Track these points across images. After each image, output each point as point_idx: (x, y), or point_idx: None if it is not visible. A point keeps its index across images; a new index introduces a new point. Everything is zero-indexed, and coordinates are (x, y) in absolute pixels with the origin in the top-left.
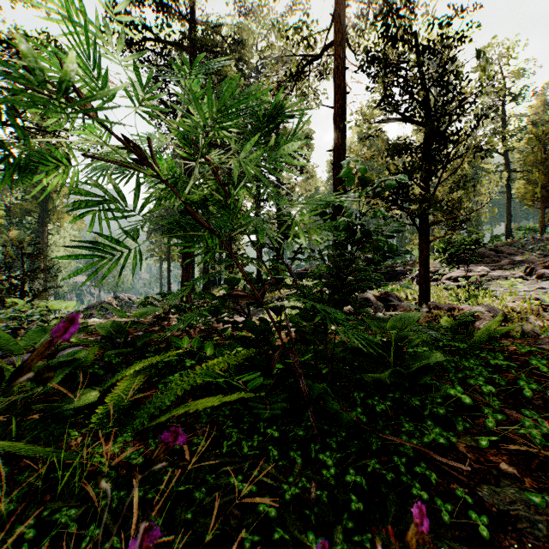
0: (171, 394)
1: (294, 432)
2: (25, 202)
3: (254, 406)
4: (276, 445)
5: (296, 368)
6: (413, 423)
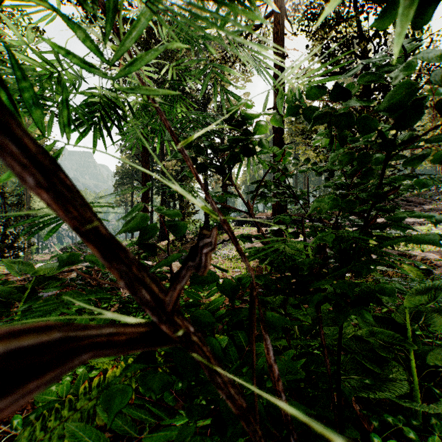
0: None
1: None
2: None
3: None
4: None
5: None
6: None
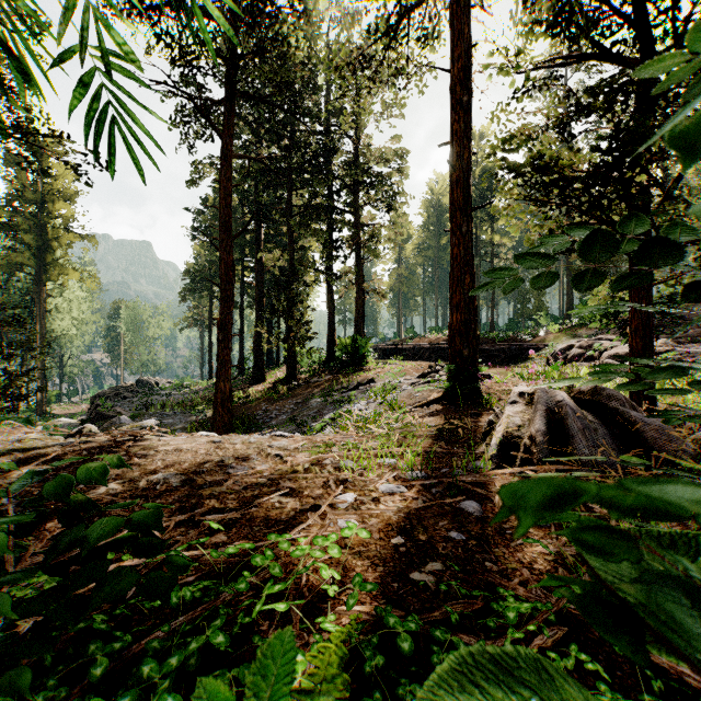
0: None
1: None
2: (14, 253)
3: None
4: None
5: None
6: None
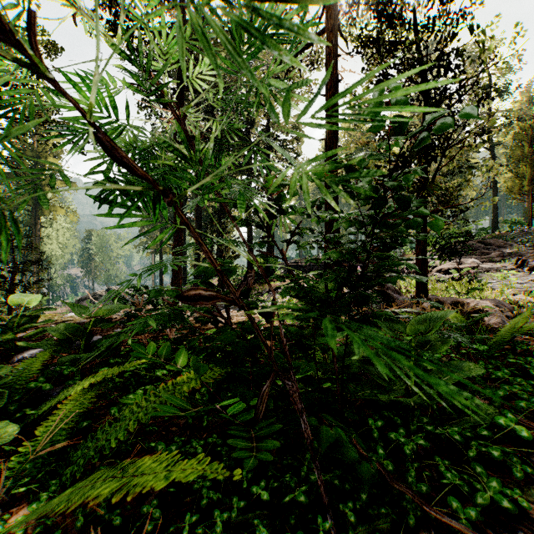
0: (120, 427)
1: (292, 496)
2: None
3: (234, 445)
4: (265, 508)
5: (295, 401)
6: (455, 467)
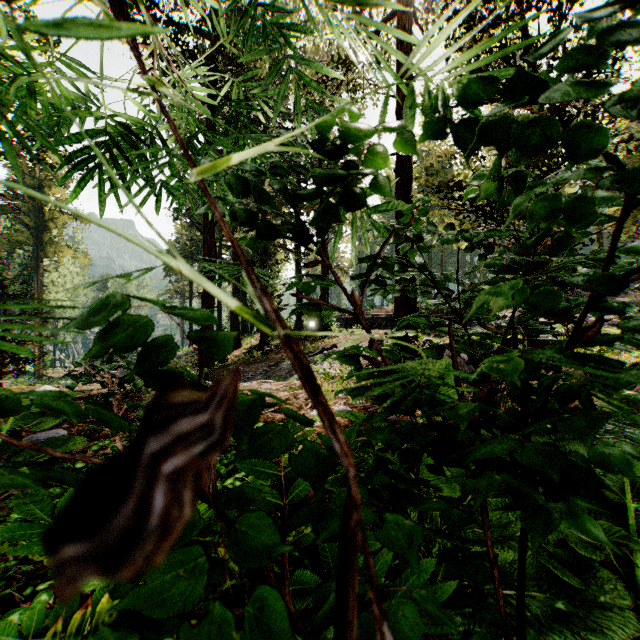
0: None
1: None
2: (15, 232)
3: None
4: None
5: None
6: None
